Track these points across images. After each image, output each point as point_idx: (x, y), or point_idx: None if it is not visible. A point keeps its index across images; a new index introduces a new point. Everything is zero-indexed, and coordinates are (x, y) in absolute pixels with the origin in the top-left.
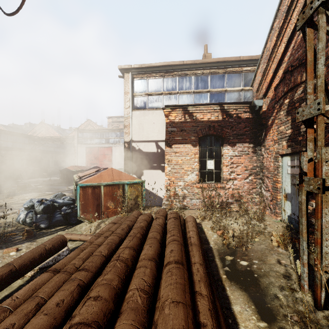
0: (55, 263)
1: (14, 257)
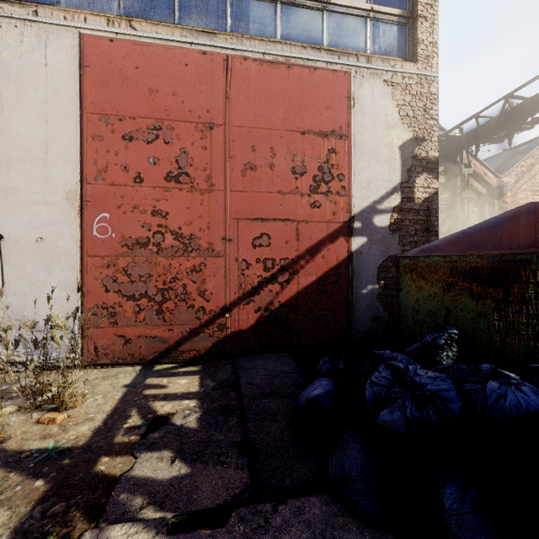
0: None
1: None
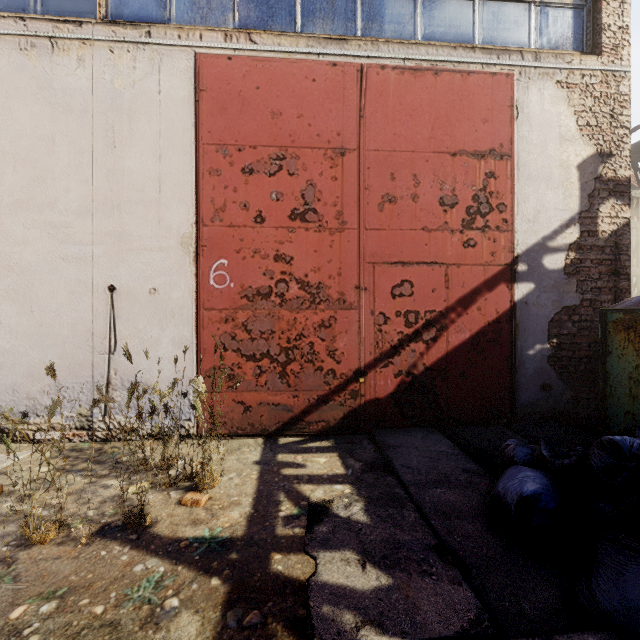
0: None
1: None
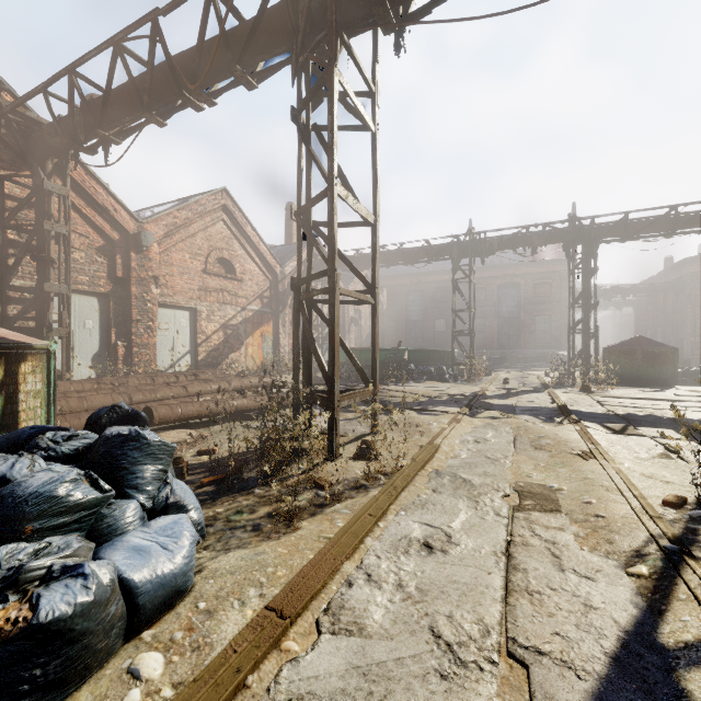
0: (161, 429)
1: (203, 448)
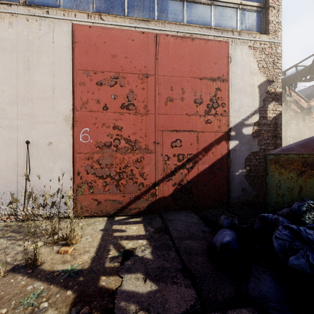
0: None
1: None
